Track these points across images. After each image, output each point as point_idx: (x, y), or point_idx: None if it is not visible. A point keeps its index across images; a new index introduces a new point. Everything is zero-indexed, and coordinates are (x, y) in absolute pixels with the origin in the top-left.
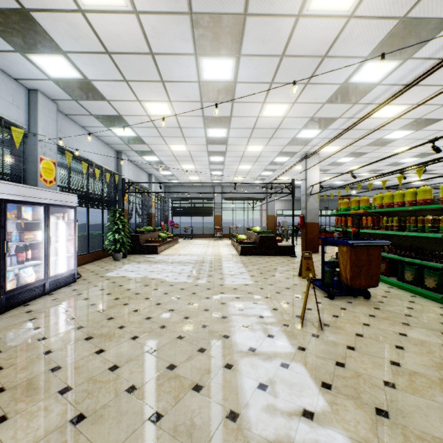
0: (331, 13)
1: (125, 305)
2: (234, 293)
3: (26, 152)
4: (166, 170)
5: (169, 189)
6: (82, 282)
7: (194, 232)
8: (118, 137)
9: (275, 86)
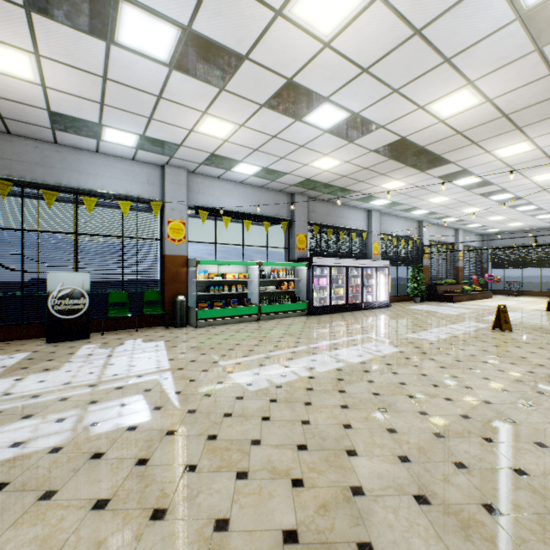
0: (521, 152)
1: (408, 315)
2: (477, 320)
3: (367, 241)
4: (472, 224)
5: (487, 238)
6: (391, 308)
7: (525, 288)
8: (417, 215)
9: (524, 172)
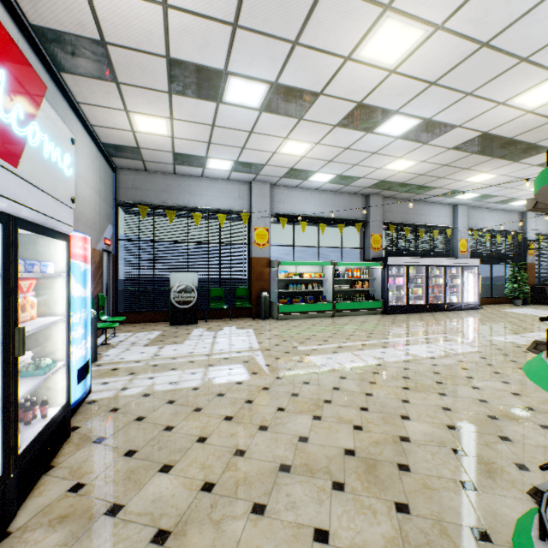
0: None
1: (501, 318)
2: None
3: (451, 238)
4: None
5: None
6: (482, 310)
7: None
8: (517, 206)
9: None
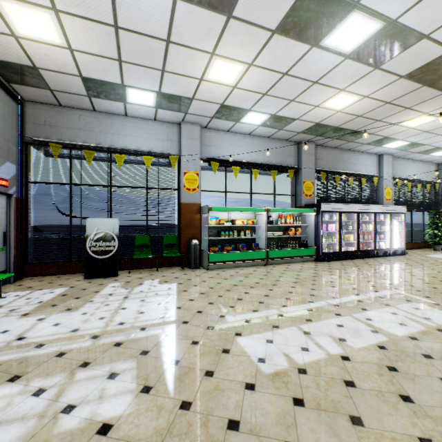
0: None
1: (436, 265)
2: None
3: (377, 186)
4: None
5: None
6: (408, 256)
7: None
8: (437, 156)
9: None
